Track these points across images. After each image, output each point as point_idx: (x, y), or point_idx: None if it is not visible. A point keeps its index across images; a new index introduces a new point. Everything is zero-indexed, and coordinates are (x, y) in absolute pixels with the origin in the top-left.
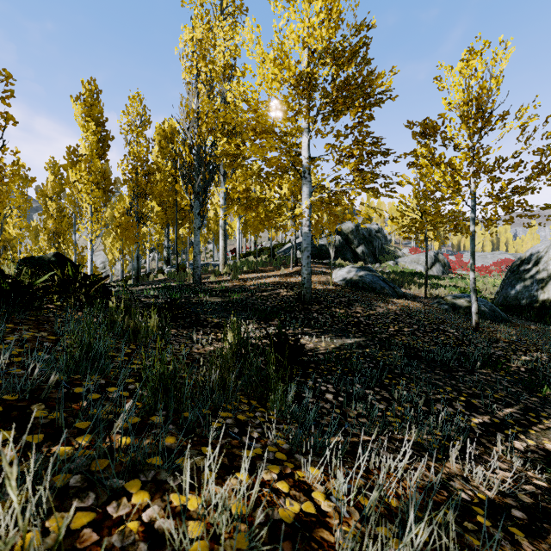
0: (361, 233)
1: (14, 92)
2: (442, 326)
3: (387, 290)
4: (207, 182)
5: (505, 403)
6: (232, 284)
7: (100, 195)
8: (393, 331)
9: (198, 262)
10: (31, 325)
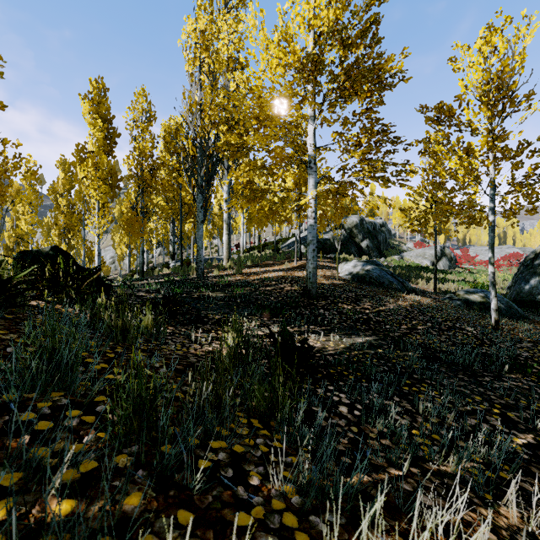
0: (365, 227)
1: (2, 74)
2: (457, 324)
3: (396, 285)
4: (210, 175)
5: None
6: (236, 278)
7: (106, 190)
8: (406, 328)
9: (201, 256)
10: (1, 326)
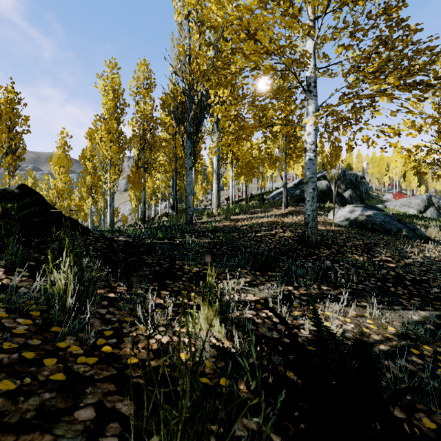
0: (348, 178)
1: None
2: None
3: (406, 232)
4: (197, 121)
5: None
6: (223, 224)
7: (116, 150)
8: None
9: (190, 202)
10: None
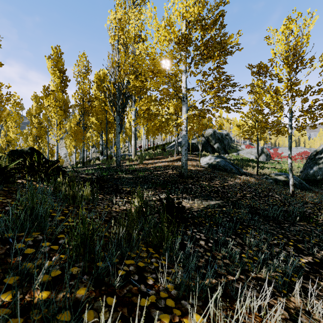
0: (216, 136)
1: (0, 45)
2: (270, 193)
3: (234, 170)
4: (124, 105)
5: (320, 246)
6: (139, 166)
7: (62, 113)
8: (240, 196)
9: (119, 153)
10: (1, 194)
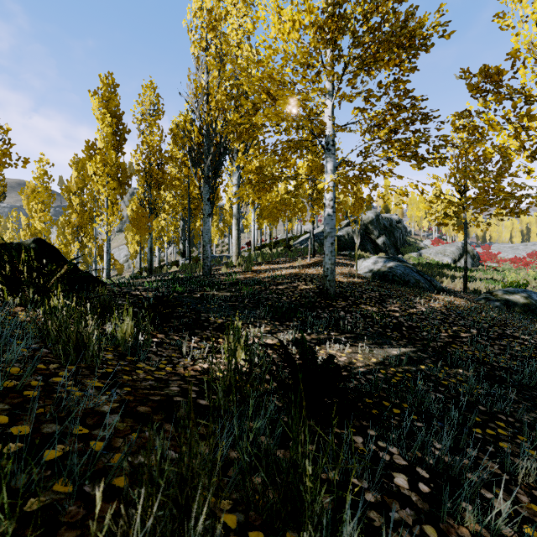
0: (381, 223)
1: None
2: (508, 330)
3: (423, 283)
4: (217, 165)
5: None
6: (245, 276)
7: (115, 186)
8: (447, 336)
9: (208, 252)
10: None
